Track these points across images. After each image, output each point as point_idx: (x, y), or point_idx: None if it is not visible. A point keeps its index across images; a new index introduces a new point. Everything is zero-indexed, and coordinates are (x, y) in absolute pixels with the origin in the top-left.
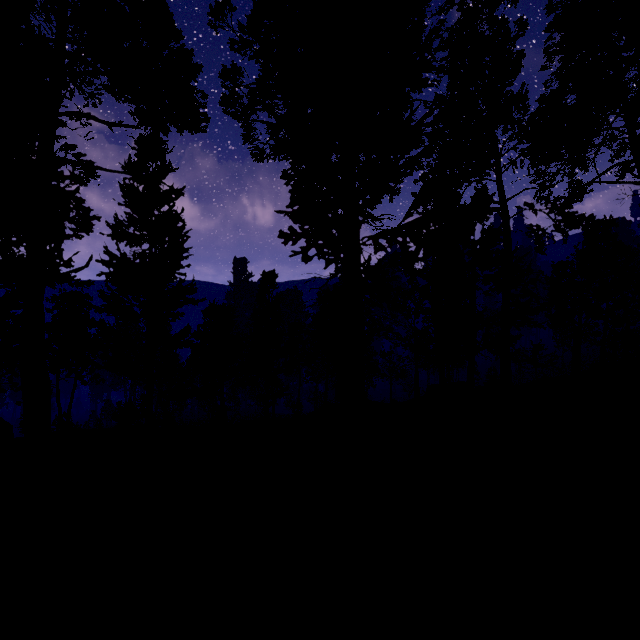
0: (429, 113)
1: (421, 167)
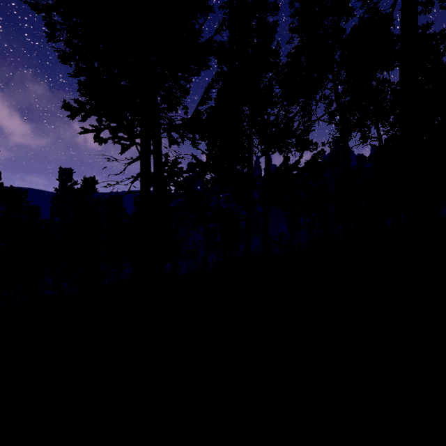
0: (214, 35)
1: (206, 66)
